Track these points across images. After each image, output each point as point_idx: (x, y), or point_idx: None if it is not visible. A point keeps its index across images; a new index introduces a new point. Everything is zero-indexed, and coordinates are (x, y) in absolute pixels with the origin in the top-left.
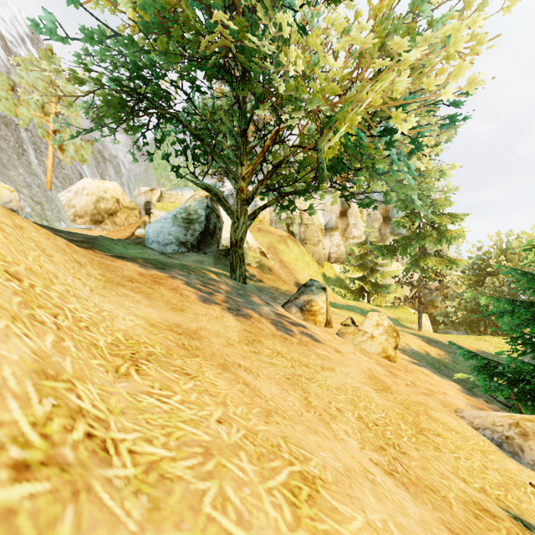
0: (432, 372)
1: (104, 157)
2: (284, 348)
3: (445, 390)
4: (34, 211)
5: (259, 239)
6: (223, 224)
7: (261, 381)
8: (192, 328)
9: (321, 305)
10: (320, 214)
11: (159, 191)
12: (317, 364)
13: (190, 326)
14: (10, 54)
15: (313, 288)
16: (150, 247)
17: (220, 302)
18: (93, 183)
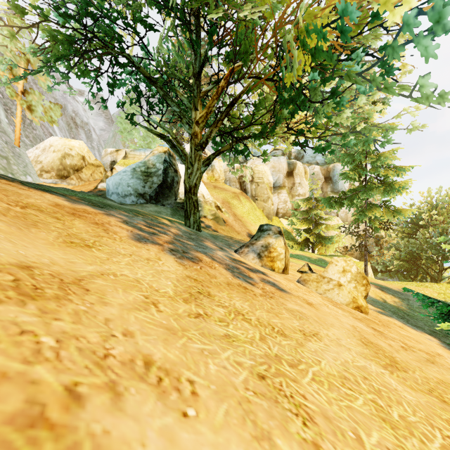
0: (402, 323)
1: (76, 123)
2: (245, 303)
3: (434, 349)
4: None
5: (215, 195)
6: (181, 179)
7: (197, 424)
8: (77, 274)
9: (279, 250)
10: (269, 174)
11: (123, 151)
12: (295, 329)
13: (75, 269)
14: None
15: (271, 233)
16: (110, 198)
17: (162, 242)
18: (59, 141)
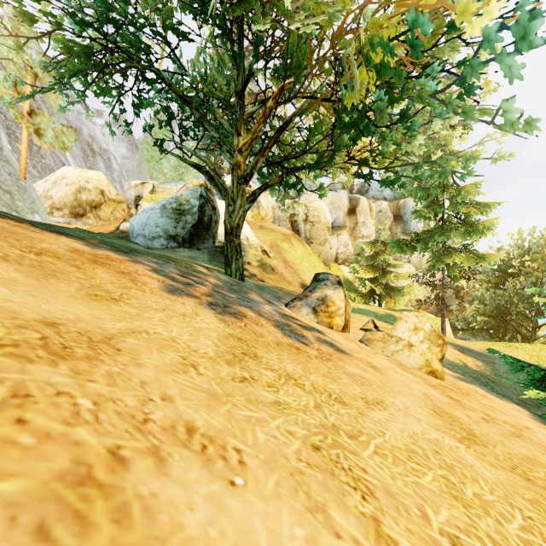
0: (485, 391)
1: (93, 150)
2: (298, 366)
3: (523, 421)
4: (1, 201)
5: (261, 237)
6: (220, 218)
7: (246, 493)
8: (105, 332)
9: (339, 304)
10: (327, 211)
11: (151, 184)
12: (356, 396)
13: (103, 327)
14: None
15: (328, 283)
16: (135, 241)
17: (199, 294)
18: (73, 172)
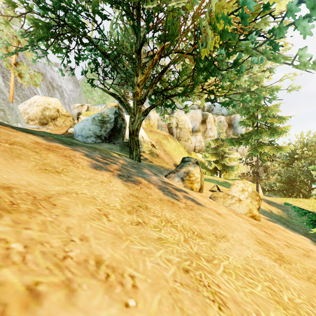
0: (284, 227)
1: (53, 86)
2: (173, 214)
3: (308, 246)
4: None
5: (150, 136)
6: (127, 125)
7: (136, 313)
8: (47, 193)
9: (197, 175)
10: (189, 122)
11: (86, 106)
12: (209, 232)
13: (46, 189)
14: None
15: (190, 163)
16: (76, 139)
17: (112, 169)
18: (41, 98)
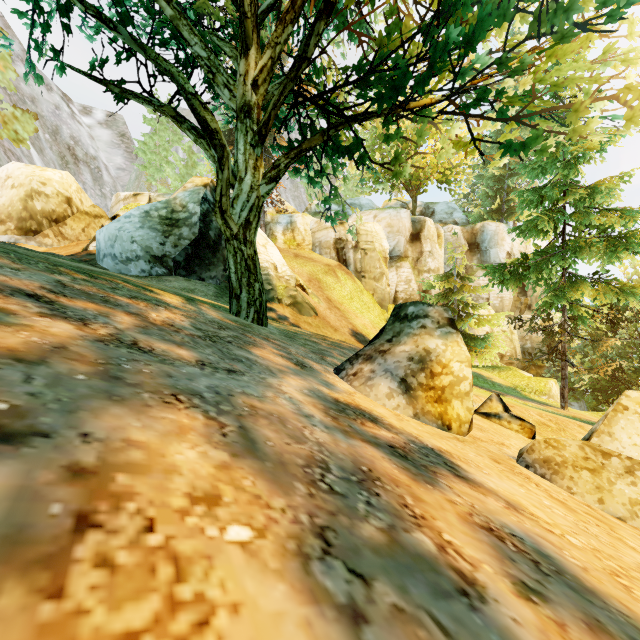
0: None
1: (75, 156)
2: None
3: None
4: None
5: (296, 268)
6: None
7: None
8: None
9: (459, 370)
10: (383, 236)
11: (146, 196)
12: None
13: None
14: None
15: (428, 323)
16: (103, 266)
17: None
18: (23, 169)
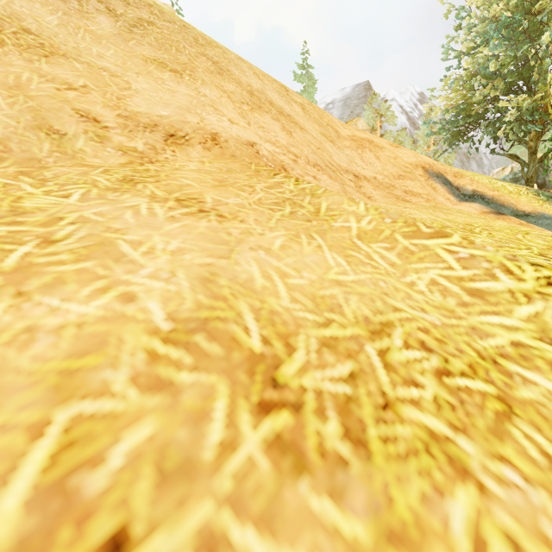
0: None
1: (467, 157)
2: None
3: None
4: None
5: None
6: None
7: None
8: None
9: None
10: None
11: (509, 167)
12: None
13: None
14: (410, 121)
15: None
16: None
17: None
18: None
